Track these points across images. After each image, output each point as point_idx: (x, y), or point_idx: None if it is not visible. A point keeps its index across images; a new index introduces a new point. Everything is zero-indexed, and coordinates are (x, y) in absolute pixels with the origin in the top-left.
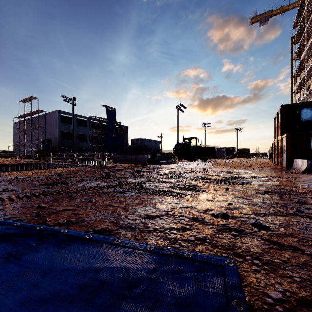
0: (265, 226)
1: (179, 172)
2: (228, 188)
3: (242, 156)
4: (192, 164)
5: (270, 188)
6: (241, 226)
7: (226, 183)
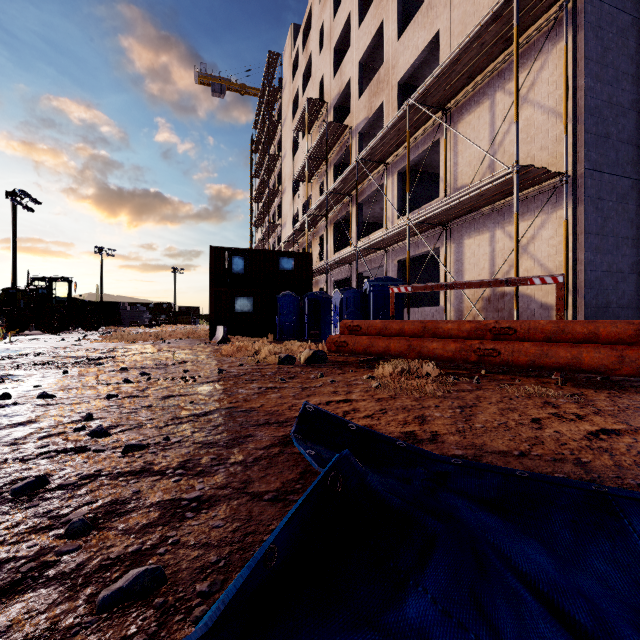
0: (52, 396)
1: None
2: (67, 371)
3: (182, 320)
4: (48, 339)
5: (136, 365)
6: (21, 401)
7: (79, 365)
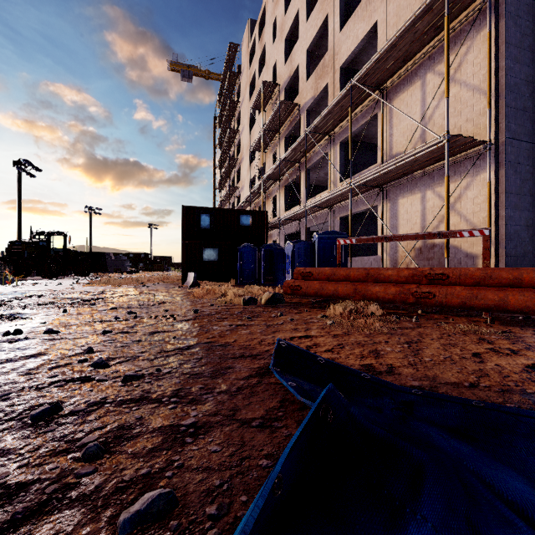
0: (56, 331)
1: (1, 299)
2: (66, 311)
3: (157, 268)
4: (48, 284)
5: (123, 305)
6: (31, 336)
7: (76, 305)
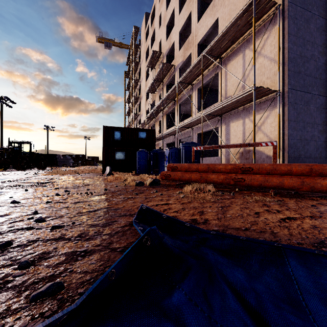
0: (18, 202)
1: None
2: (27, 190)
3: (89, 163)
4: (19, 173)
5: (63, 186)
6: (2, 205)
7: (34, 186)
